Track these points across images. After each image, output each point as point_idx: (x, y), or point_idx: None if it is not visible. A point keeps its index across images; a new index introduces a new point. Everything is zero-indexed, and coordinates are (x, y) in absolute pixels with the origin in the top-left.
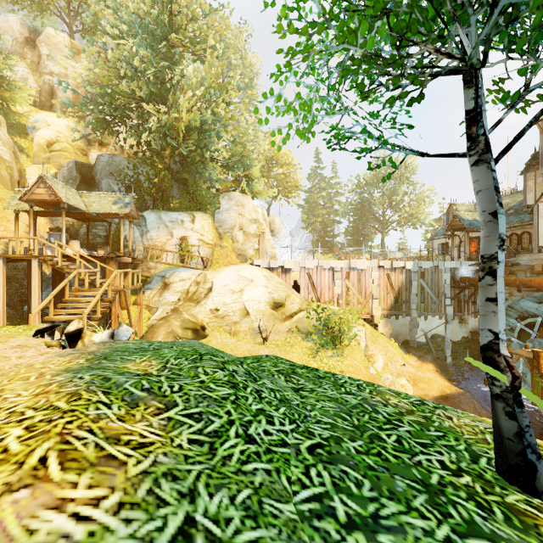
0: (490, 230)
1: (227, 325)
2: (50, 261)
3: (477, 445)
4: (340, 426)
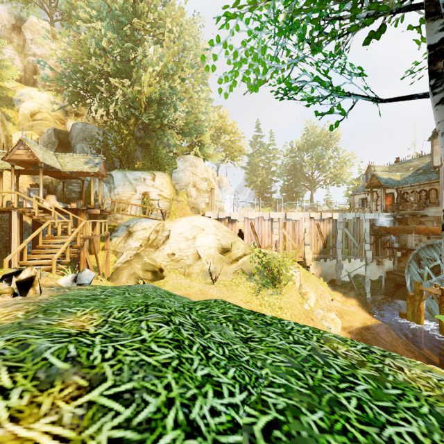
0: None
1: (182, 267)
2: (28, 213)
3: (439, 405)
4: (295, 389)
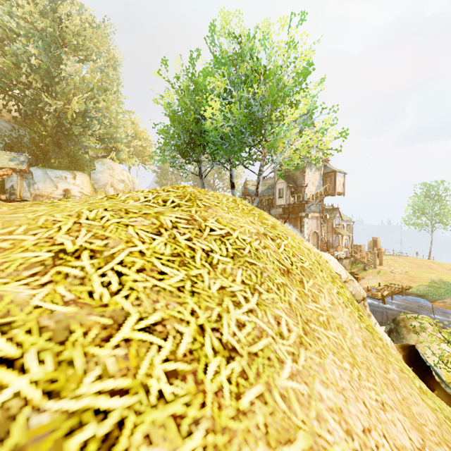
0: None
1: None
2: None
3: None
4: None
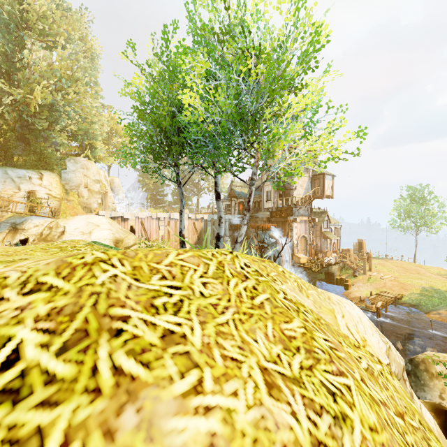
0: (181, 204)
1: None
2: None
3: None
4: None
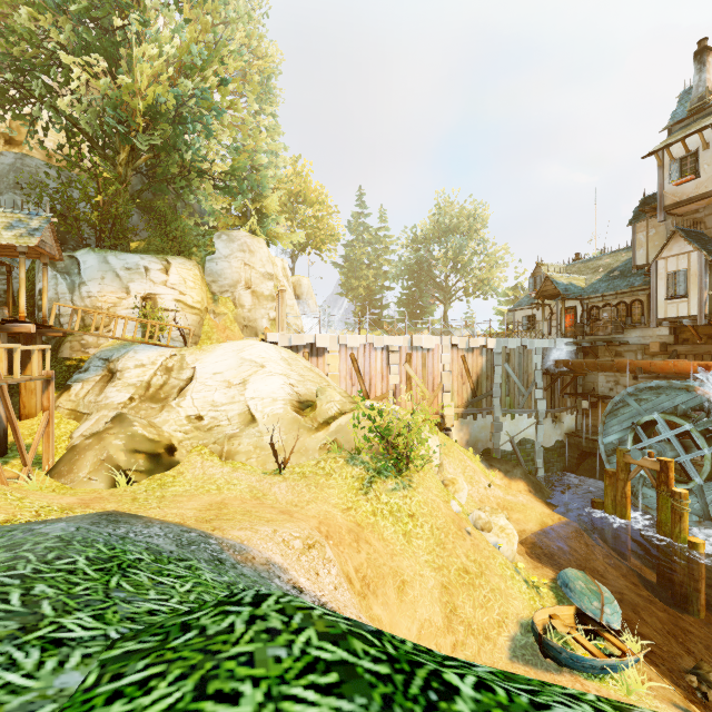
0: None
1: (217, 442)
2: None
3: None
4: None
